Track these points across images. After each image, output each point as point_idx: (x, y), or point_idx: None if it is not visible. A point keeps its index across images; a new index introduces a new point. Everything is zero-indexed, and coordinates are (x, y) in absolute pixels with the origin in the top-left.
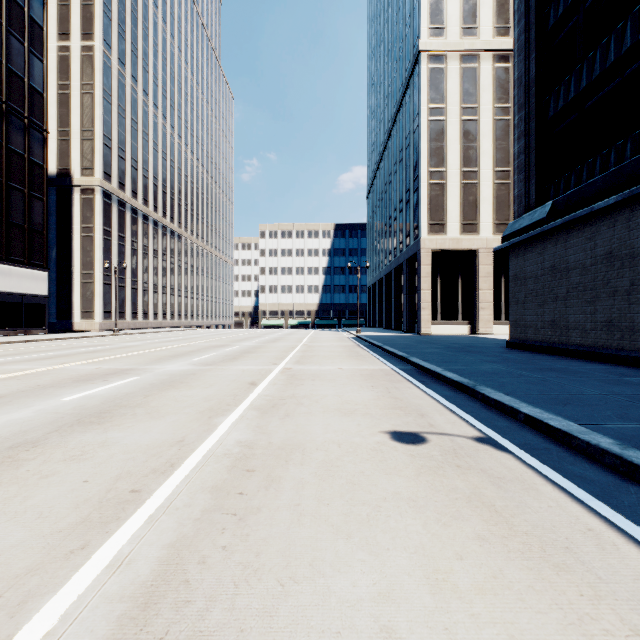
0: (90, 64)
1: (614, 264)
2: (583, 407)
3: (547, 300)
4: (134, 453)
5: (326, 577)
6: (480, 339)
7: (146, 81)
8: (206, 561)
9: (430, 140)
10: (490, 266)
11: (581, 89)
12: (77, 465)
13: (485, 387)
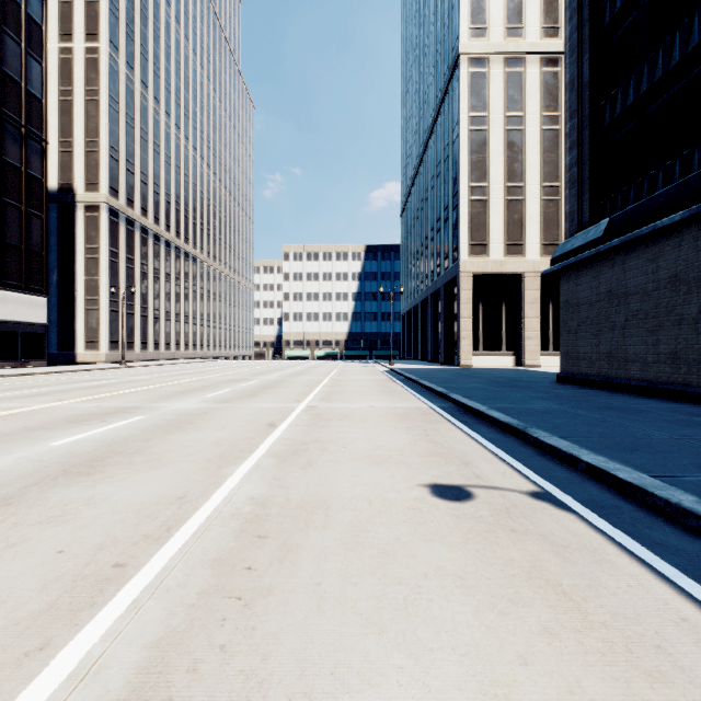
0: (95, 68)
1: (680, 289)
2: (653, 454)
3: (603, 329)
4: (125, 513)
5: (352, 693)
6: (526, 372)
7: (157, 87)
8: (198, 668)
9: (471, 152)
10: (537, 291)
11: (641, 93)
12: (54, 529)
13: (537, 429)
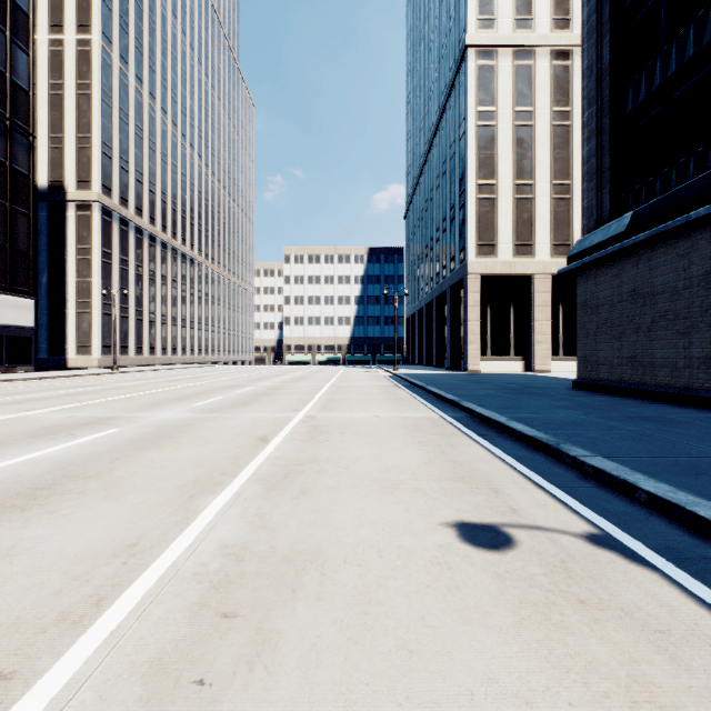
0: (87, 61)
1: None
2: None
3: (626, 332)
4: (47, 573)
5: None
6: (538, 378)
7: (153, 82)
8: None
9: (478, 148)
10: (547, 294)
11: (669, 75)
12: None
13: (573, 446)
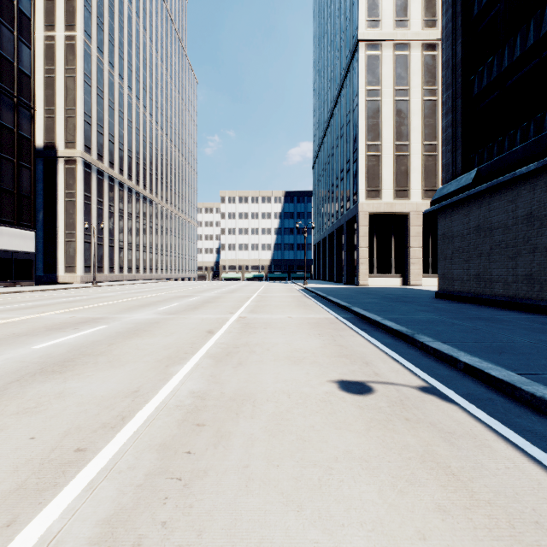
0: (72, 51)
1: (534, 224)
2: (518, 356)
3: (472, 256)
4: (88, 405)
5: None
6: (411, 290)
7: (122, 67)
8: (142, 543)
9: (367, 117)
10: (419, 227)
11: (503, 69)
12: (28, 419)
13: (423, 336)
